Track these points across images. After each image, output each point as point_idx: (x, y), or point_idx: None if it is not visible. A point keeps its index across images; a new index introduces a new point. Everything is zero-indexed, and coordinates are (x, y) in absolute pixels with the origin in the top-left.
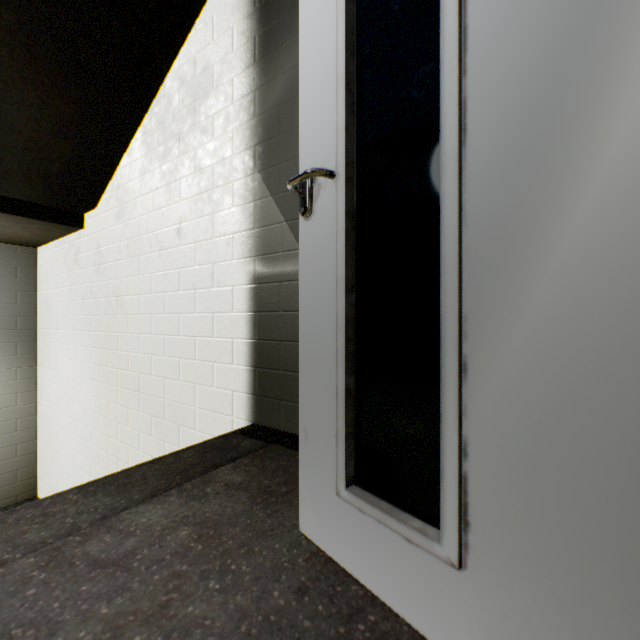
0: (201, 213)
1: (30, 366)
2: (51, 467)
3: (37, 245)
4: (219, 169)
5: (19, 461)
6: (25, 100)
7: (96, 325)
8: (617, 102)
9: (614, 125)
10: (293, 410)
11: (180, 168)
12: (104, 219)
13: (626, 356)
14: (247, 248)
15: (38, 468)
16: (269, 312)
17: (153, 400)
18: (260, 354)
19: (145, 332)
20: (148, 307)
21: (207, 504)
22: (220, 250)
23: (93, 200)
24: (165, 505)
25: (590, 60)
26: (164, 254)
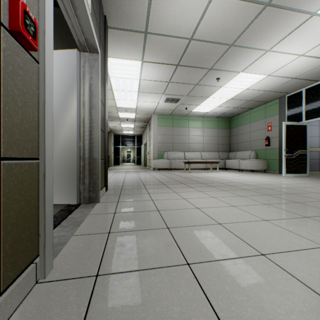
0: None
1: None
2: None
3: None
4: None
5: None
6: None
7: None
8: (57, 137)
9: (57, 140)
10: None
11: None
12: None
13: (57, 161)
14: None
15: None
16: None
17: None
18: None
19: None
20: None
21: None
22: None
23: None
24: None
25: (55, 132)
26: None
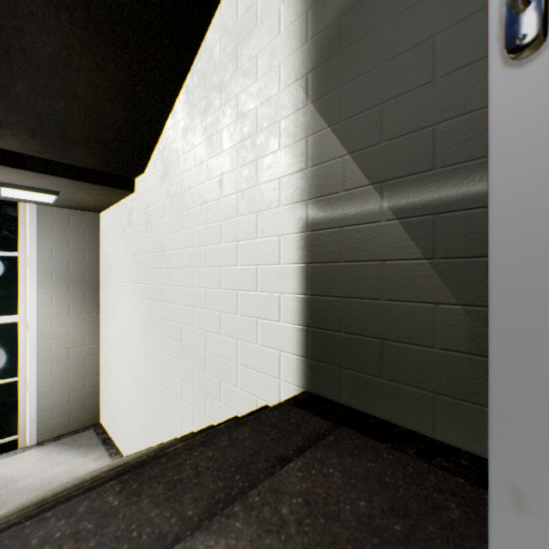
0: (243, 161)
1: (95, 312)
2: (110, 400)
3: (100, 210)
4: (263, 110)
5: (87, 392)
6: (84, 67)
7: (145, 278)
8: None
9: None
10: (359, 382)
11: (221, 118)
12: (151, 181)
13: None
14: (297, 191)
15: (101, 399)
16: (326, 263)
17: (195, 352)
18: (314, 312)
19: (187, 285)
20: (190, 261)
21: (290, 548)
22: (264, 197)
23: (142, 164)
24: (230, 540)
25: None
26: (205, 208)
